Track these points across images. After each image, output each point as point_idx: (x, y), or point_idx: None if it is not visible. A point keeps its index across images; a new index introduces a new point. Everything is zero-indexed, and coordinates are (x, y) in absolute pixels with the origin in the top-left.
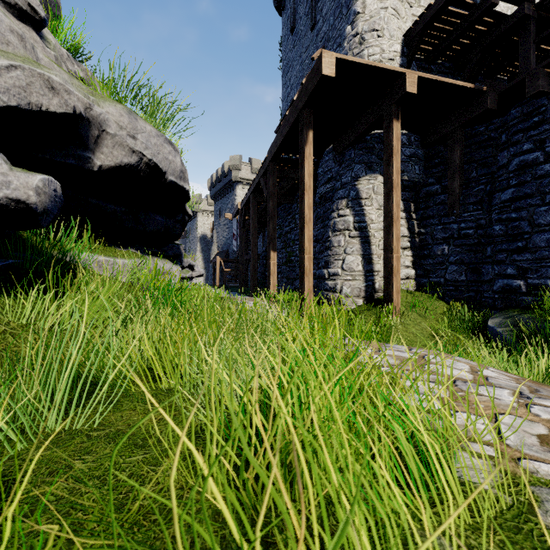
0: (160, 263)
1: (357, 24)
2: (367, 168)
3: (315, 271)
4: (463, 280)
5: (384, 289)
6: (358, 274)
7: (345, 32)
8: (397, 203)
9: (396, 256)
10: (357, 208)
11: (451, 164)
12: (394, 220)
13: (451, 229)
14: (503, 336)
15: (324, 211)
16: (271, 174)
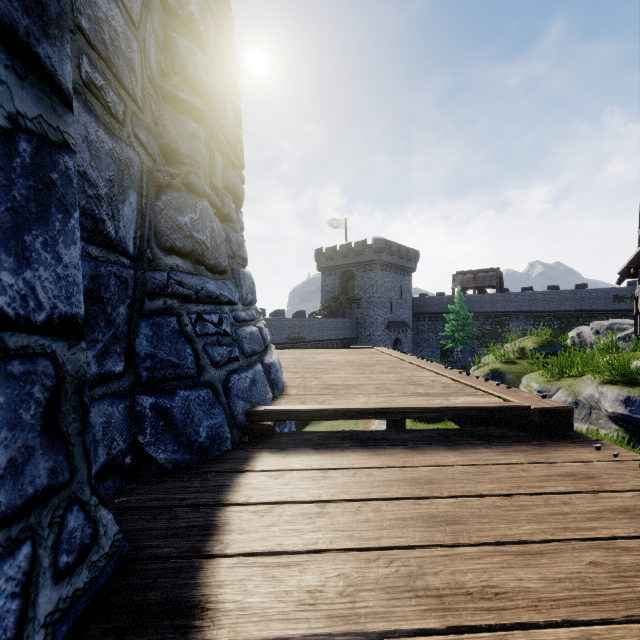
0: None
1: None
2: None
3: None
4: None
5: None
6: None
7: None
8: None
9: None
10: None
11: None
12: None
13: None
14: None
15: None
16: None
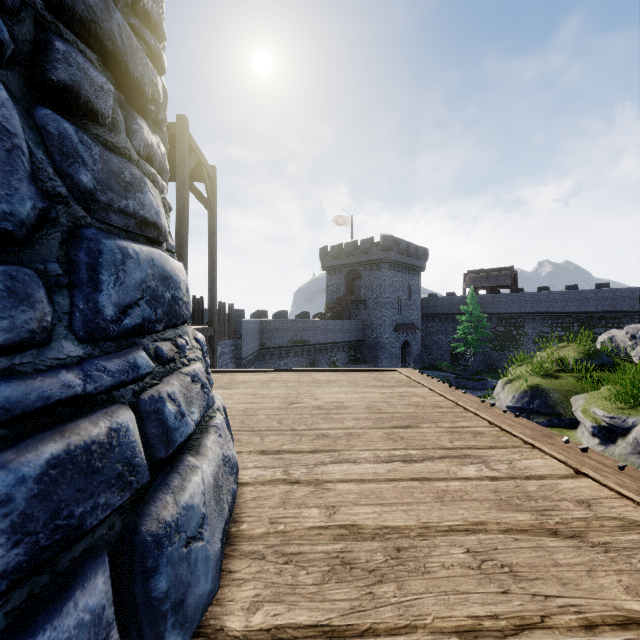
0: None
1: None
2: None
3: None
4: None
5: None
6: None
7: None
8: None
9: None
10: None
11: None
12: None
13: None
14: None
15: None
16: None
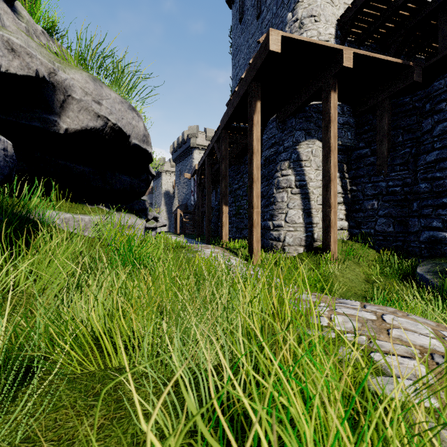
0: (126, 217)
1: (297, 11)
2: (306, 134)
3: (261, 222)
4: (391, 231)
5: (323, 239)
6: (299, 226)
7: (286, 18)
8: (334, 164)
9: (333, 210)
10: (298, 168)
11: (380, 130)
12: (332, 179)
13: (380, 186)
14: (434, 284)
15: (268, 171)
16: (223, 140)
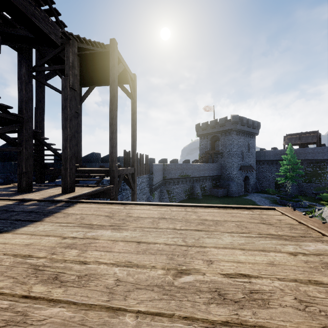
0: None
1: None
2: None
3: None
4: None
5: None
6: None
7: None
8: None
9: None
10: None
11: None
12: None
13: None
14: None
15: None
16: None
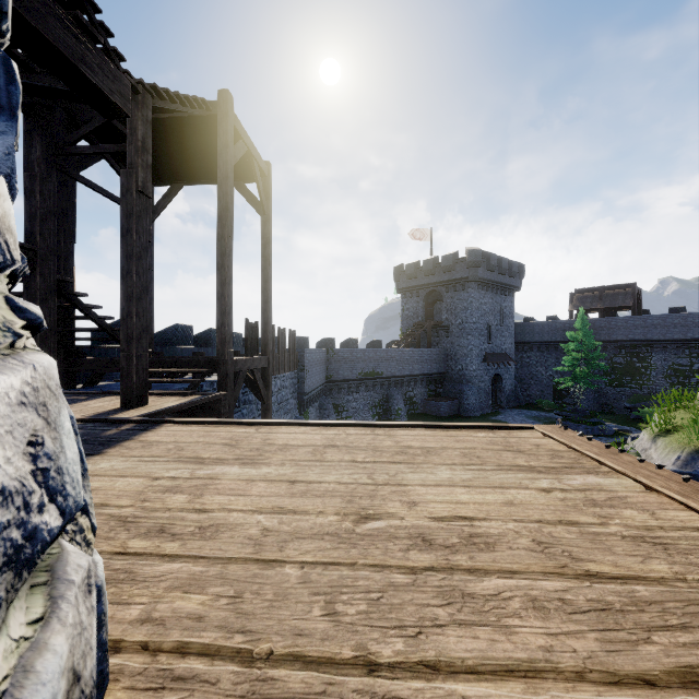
0: None
1: None
2: None
3: None
4: None
5: None
6: None
7: None
8: None
9: None
10: None
11: None
12: None
13: None
14: None
15: None
16: None
